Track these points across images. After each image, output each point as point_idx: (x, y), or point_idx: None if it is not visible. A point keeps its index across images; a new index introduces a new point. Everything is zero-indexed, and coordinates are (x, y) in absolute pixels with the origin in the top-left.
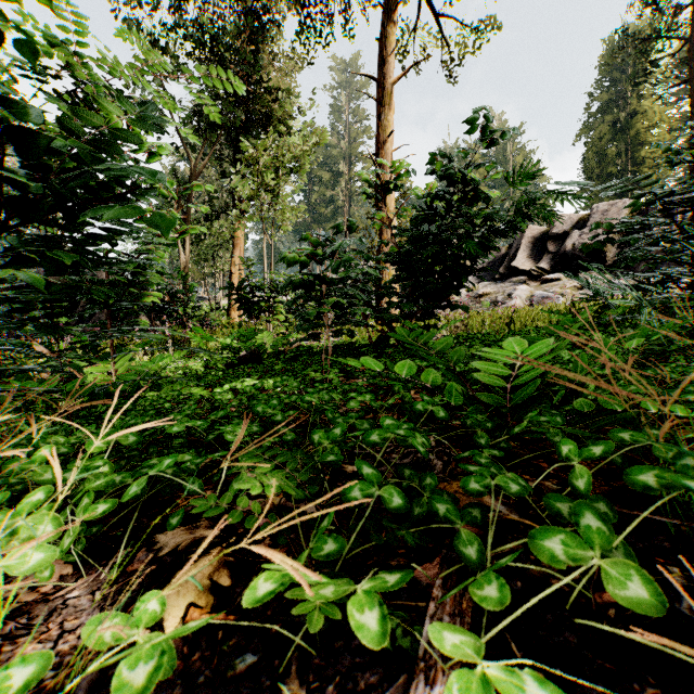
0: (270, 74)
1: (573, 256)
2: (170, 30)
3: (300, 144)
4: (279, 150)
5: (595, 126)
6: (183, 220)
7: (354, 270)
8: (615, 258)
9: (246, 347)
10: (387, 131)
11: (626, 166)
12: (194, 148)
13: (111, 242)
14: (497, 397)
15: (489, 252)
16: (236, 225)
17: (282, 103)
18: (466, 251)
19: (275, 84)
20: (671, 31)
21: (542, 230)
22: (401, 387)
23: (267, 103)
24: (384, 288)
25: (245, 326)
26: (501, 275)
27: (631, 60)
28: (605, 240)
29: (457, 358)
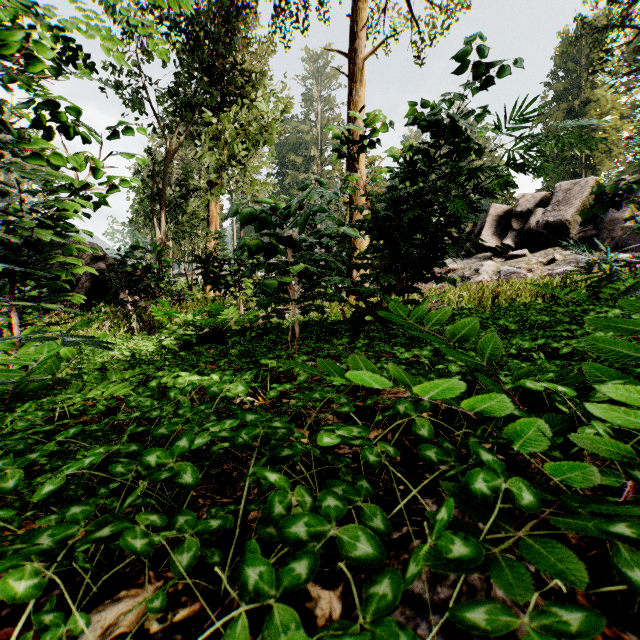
0: (244, 57)
1: (537, 233)
2: (144, 10)
3: (270, 114)
4: (248, 120)
5: (551, 113)
6: (159, 198)
7: (327, 229)
8: (579, 235)
9: (207, 324)
10: (358, 107)
11: (580, 151)
12: (171, 128)
13: (5, 190)
14: (619, 445)
15: (478, 217)
16: (212, 203)
17: (255, 84)
18: (451, 217)
19: (249, 67)
20: (627, 21)
21: (506, 208)
22: (411, 407)
23: (240, 84)
24: (359, 259)
25: (219, 301)
26: (467, 252)
27: (585, 51)
28: (608, 204)
29: (490, 352)
